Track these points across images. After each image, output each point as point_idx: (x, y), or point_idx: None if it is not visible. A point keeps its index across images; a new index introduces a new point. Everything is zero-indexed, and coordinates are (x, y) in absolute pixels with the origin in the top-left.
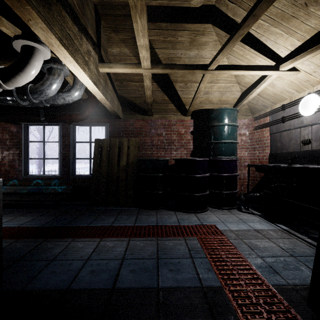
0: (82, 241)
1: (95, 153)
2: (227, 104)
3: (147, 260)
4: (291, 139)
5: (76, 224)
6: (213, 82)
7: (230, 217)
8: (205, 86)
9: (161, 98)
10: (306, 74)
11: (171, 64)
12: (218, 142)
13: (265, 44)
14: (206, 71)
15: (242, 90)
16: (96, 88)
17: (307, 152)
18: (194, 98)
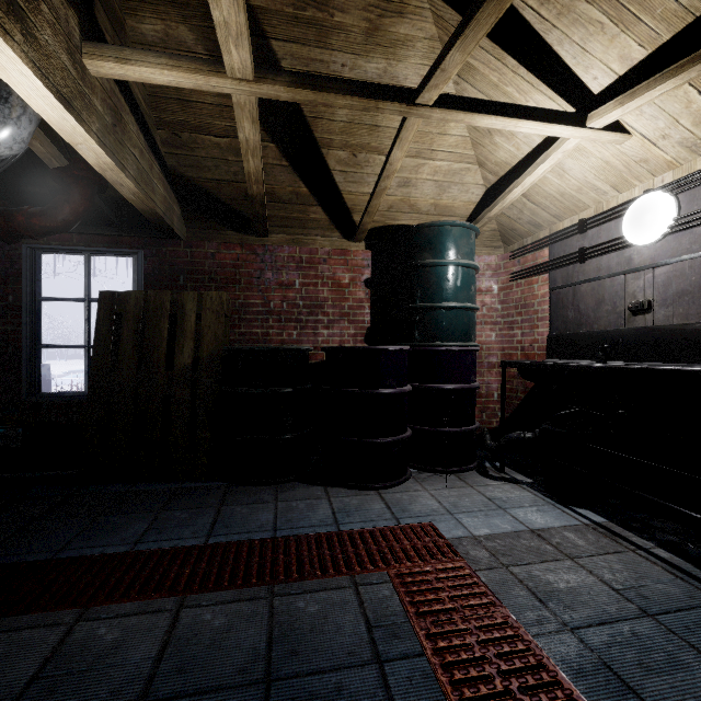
0: (6, 629)
1: (101, 331)
2: (451, 217)
3: (231, 693)
4: (602, 301)
5: (12, 557)
6: (422, 155)
7: (466, 496)
8: (401, 165)
9: (289, 188)
10: (644, 142)
11: (316, 76)
12: (434, 307)
13: (556, 53)
14: (410, 109)
15: (488, 182)
16: (73, 120)
17: (644, 331)
18: (375, 190)
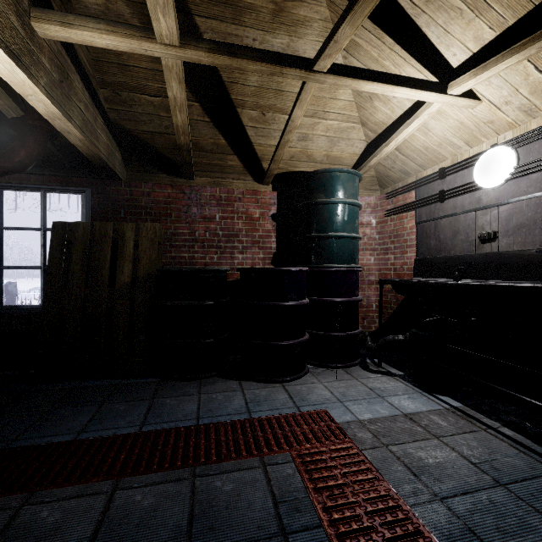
0: None
1: (53, 255)
2: (340, 166)
3: None
4: (458, 232)
5: None
6: (317, 115)
7: (352, 387)
8: (301, 123)
9: (211, 140)
10: (491, 107)
11: (231, 45)
12: (327, 236)
13: (424, 33)
14: (309, 74)
15: (369, 138)
16: (22, 73)
17: (490, 256)
18: (280, 142)
